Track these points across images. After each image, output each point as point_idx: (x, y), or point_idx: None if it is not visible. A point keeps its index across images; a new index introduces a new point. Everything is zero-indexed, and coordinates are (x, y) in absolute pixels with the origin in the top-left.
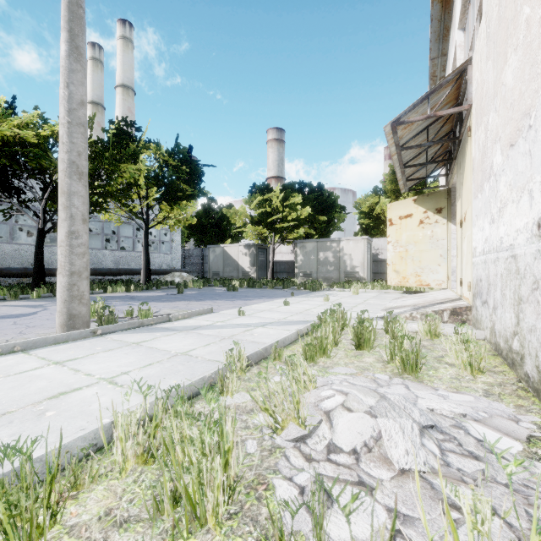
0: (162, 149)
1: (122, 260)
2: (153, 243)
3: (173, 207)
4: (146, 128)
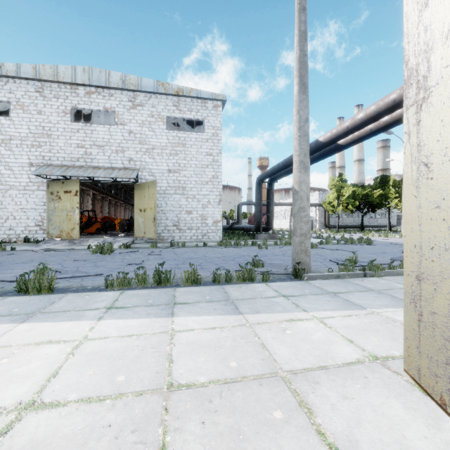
0: (394, 179)
1: (371, 222)
2: (378, 213)
3: (400, 202)
4: (391, 177)
